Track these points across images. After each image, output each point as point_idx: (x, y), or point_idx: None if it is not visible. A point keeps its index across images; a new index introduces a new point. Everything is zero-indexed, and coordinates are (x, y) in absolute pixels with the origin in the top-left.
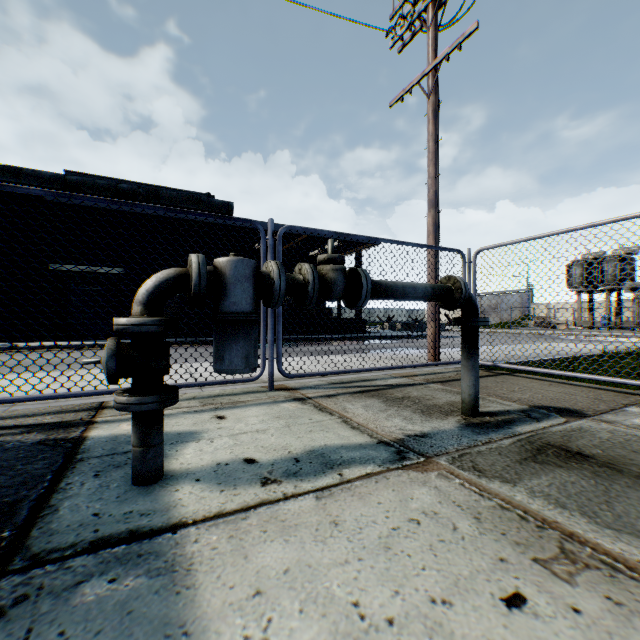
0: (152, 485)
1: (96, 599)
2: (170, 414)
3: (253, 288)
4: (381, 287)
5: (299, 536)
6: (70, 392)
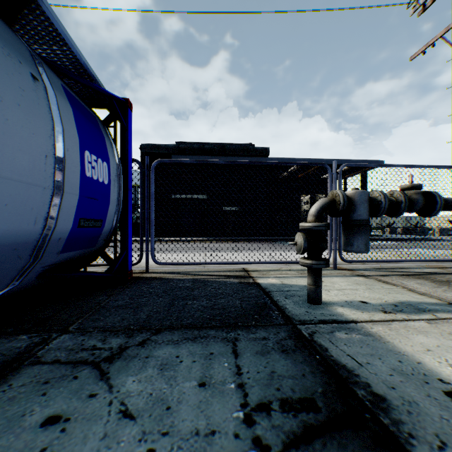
0: (319, 305)
1: (346, 338)
2: (287, 276)
3: (368, 206)
4: (447, 202)
5: (431, 335)
6: (233, 261)
